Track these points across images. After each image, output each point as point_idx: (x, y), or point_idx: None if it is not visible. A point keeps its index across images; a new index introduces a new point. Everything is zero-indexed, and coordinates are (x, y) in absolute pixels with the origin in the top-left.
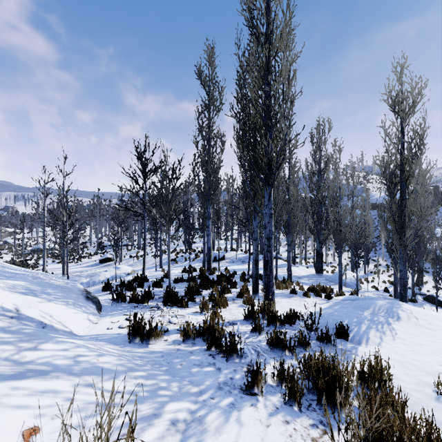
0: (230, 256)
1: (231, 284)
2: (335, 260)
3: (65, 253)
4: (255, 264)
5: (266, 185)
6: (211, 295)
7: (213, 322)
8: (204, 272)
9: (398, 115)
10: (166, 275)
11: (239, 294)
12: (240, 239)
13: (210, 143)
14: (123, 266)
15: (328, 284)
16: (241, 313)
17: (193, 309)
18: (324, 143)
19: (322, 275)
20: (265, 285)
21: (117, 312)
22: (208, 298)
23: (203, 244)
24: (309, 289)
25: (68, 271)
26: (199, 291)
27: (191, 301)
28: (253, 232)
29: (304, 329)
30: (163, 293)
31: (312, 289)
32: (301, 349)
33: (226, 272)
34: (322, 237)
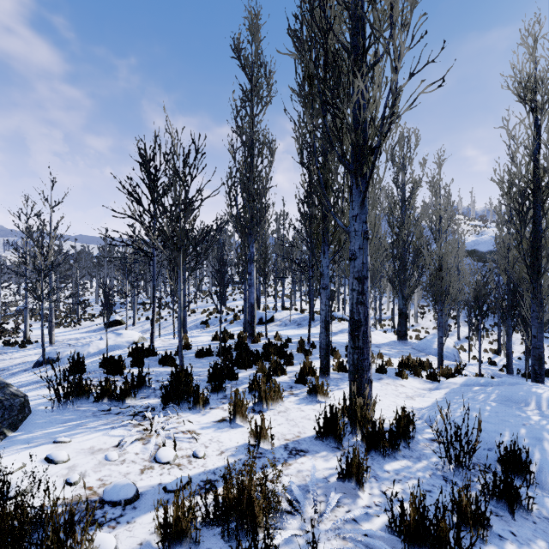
0: (281, 317)
1: (284, 359)
2: (418, 322)
3: (52, 314)
4: (324, 328)
5: (359, 174)
6: (253, 382)
7: (250, 484)
8: (244, 340)
9: (530, 108)
10: (186, 345)
11: (299, 378)
12: (294, 296)
13: (253, 152)
14: (128, 332)
15: (418, 356)
16: (308, 420)
17: (218, 413)
18: (409, 162)
19: (407, 342)
20: (354, 367)
21: (48, 431)
22: (248, 386)
23: (244, 299)
24: (401, 364)
25: (60, 339)
26: (233, 372)
27: (217, 393)
28: (322, 276)
29: (435, 455)
30: (172, 376)
31: (405, 364)
32: (468, 535)
33: (277, 339)
34: (407, 290)
